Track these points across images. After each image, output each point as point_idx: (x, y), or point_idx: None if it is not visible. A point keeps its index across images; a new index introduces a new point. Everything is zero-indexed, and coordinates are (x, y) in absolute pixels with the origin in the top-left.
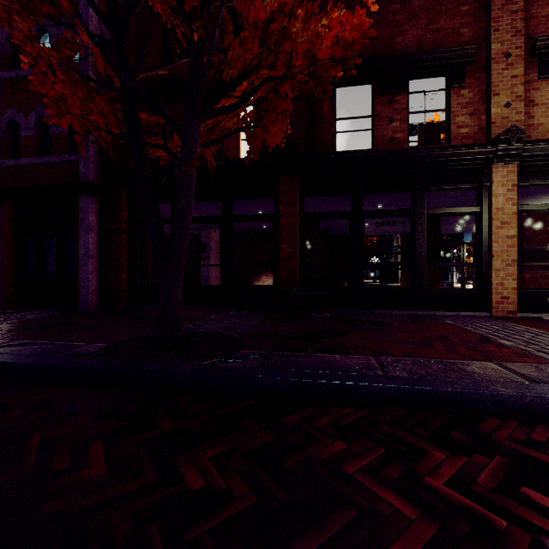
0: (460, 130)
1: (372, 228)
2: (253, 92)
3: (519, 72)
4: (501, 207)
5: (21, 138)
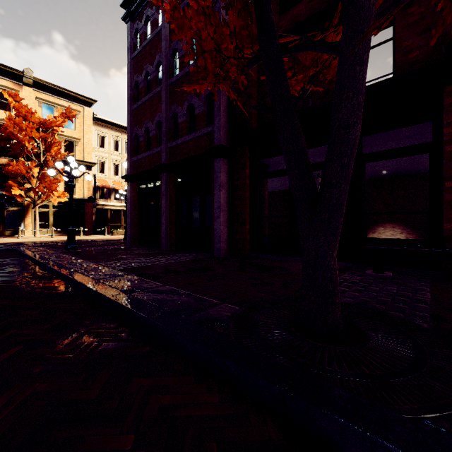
0: None
1: None
2: None
3: None
4: None
5: (178, 124)
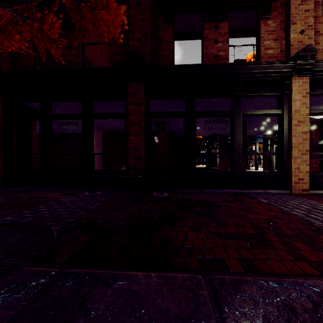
0: (267, 51)
1: (202, 131)
2: None
3: (310, 7)
4: (298, 109)
5: None
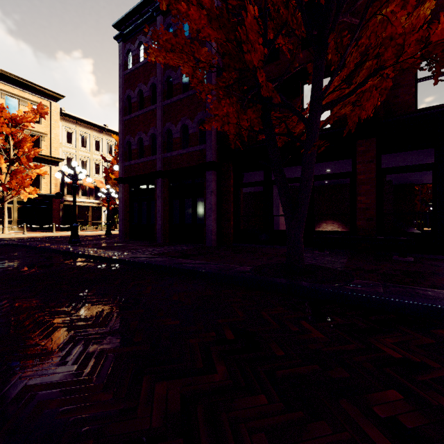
0: None
1: None
2: (364, 82)
3: None
4: None
5: (173, 139)
